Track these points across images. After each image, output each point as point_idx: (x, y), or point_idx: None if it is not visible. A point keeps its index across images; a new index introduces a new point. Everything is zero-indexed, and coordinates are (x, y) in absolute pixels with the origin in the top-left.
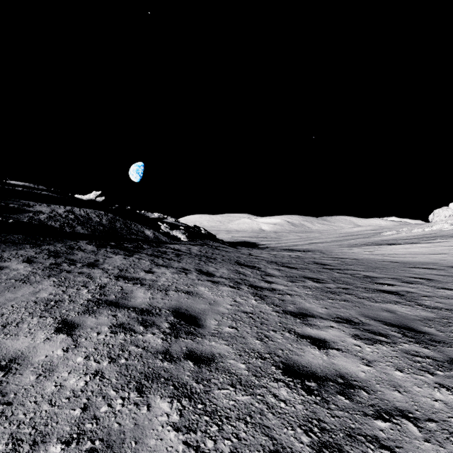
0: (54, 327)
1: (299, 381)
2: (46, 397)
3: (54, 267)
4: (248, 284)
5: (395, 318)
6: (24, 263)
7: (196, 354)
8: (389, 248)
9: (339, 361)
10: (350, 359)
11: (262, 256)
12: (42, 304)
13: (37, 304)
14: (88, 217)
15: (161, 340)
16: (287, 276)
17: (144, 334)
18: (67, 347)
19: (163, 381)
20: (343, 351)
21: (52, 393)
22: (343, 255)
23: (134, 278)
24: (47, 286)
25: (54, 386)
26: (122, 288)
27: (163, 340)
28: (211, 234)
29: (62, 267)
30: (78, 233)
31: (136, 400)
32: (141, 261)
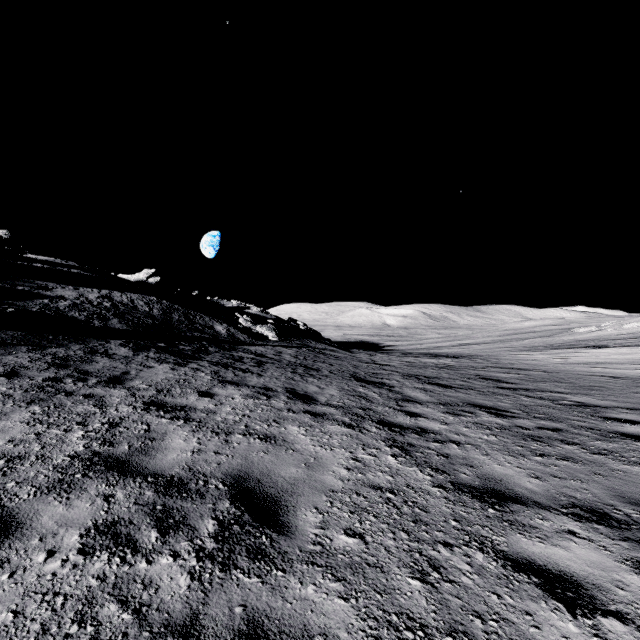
0: None
1: None
2: None
3: (48, 386)
4: (377, 420)
5: None
6: (0, 378)
7: (265, 635)
8: (593, 352)
9: None
10: None
11: (392, 365)
12: None
13: None
14: (132, 305)
15: (188, 577)
16: (442, 402)
17: (152, 556)
18: None
19: None
20: (638, 625)
21: None
22: (521, 365)
23: (176, 407)
24: (14, 423)
25: None
26: (149, 428)
27: (193, 577)
28: (314, 331)
29: (62, 386)
30: (112, 329)
31: None
32: (198, 374)
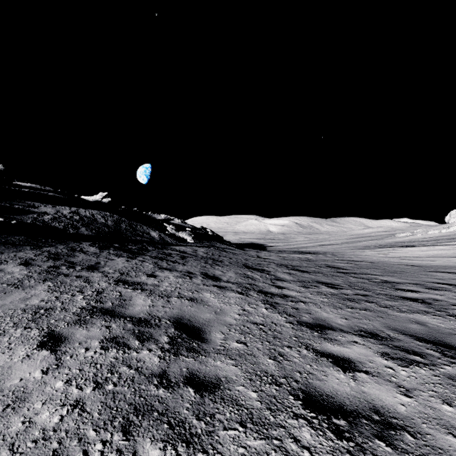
0: (38, 341)
1: (324, 417)
2: (8, 439)
3: (52, 271)
4: (258, 290)
5: (427, 331)
6: (21, 266)
7: (198, 377)
8: (405, 250)
9: (370, 388)
10: (384, 386)
11: (271, 259)
12: (31, 312)
13: (25, 313)
14: (93, 218)
15: (158, 358)
16: (299, 280)
17: (138, 350)
18: (48, 367)
19: (156, 416)
20: (373, 375)
21: (16, 433)
22: (356, 258)
23: (134, 283)
24: (40, 291)
25: (21, 423)
26: (121, 294)
27: (161, 358)
28: (218, 236)
29: (60, 271)
30: (82, 235)
31: (120, 446)
32: (144, 264)
